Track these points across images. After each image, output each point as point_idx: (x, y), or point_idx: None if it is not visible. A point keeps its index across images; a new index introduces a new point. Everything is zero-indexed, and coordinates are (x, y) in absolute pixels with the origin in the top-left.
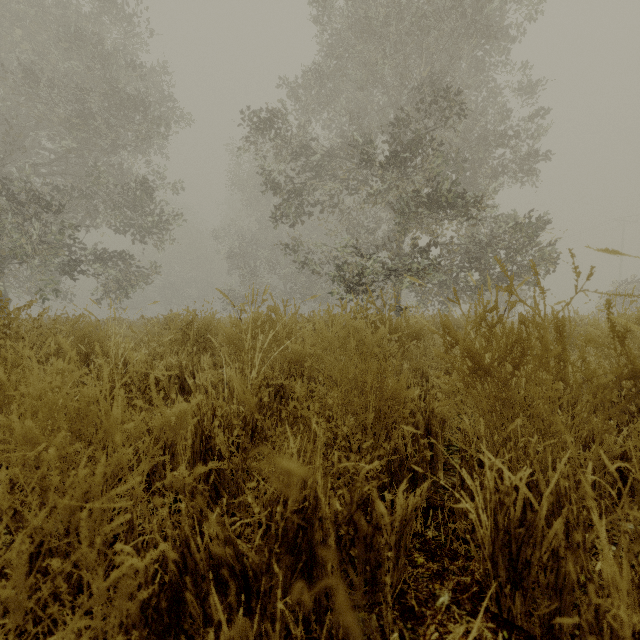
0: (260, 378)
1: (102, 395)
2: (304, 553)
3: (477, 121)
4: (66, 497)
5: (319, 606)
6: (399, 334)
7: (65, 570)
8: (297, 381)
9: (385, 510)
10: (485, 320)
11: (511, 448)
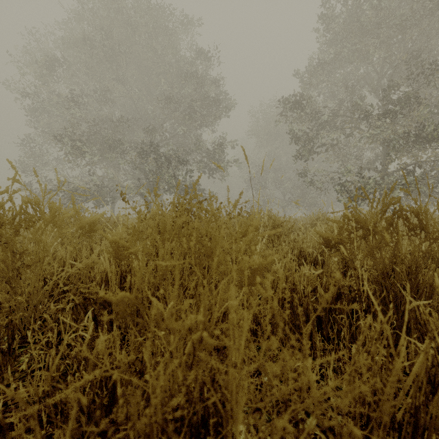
0: None
1: None
2: None
3: None
4: None
5: None
6: None
7: None
8: None
9: None
10: None
11: None
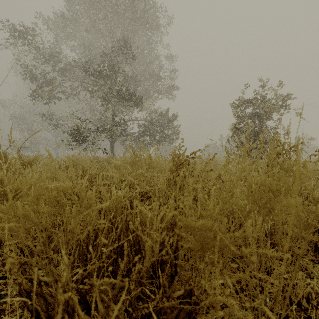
0: None
1: None
2: None
3: (149, 66)
4: None
5: None
6: None
7: None
8: None
9: None
10: None
11: None
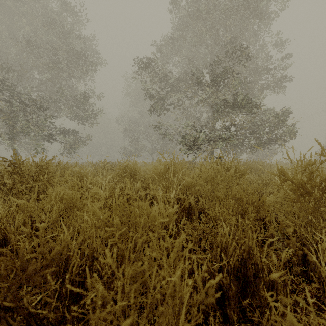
0: (184, 195)
1: (107, 203)
2: (241, 280)
3: (254, 61)
4: (172, 252)
5: (251, 304)
6: (239, 173)
7: (175, 284)
8: (189, 196)
9: (276, 260)
10: (308, 169)
11: (325, 231)
